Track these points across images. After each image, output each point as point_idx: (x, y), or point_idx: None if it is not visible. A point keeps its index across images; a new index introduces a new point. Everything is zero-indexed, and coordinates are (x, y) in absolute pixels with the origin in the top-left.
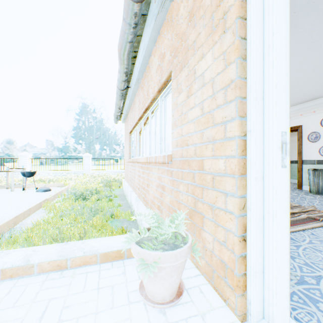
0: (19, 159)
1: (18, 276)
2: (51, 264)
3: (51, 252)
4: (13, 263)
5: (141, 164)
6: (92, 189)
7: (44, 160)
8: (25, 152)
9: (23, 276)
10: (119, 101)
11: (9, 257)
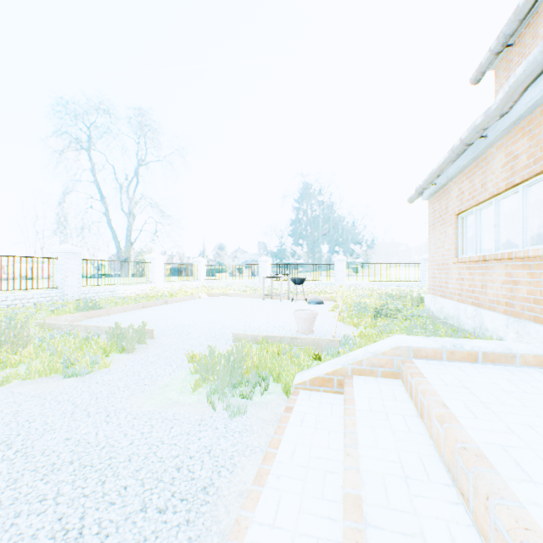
0: (260, 266)
1: (498, 363)
2: (535, 359)
3: (525, 346)
4: (492, 348)
5: (516, 262)
6: (386, 304)
7: (284, 266)
8: (265, 257)
9: (504, 365)
10: (448, 164)
11: (476, 343)
